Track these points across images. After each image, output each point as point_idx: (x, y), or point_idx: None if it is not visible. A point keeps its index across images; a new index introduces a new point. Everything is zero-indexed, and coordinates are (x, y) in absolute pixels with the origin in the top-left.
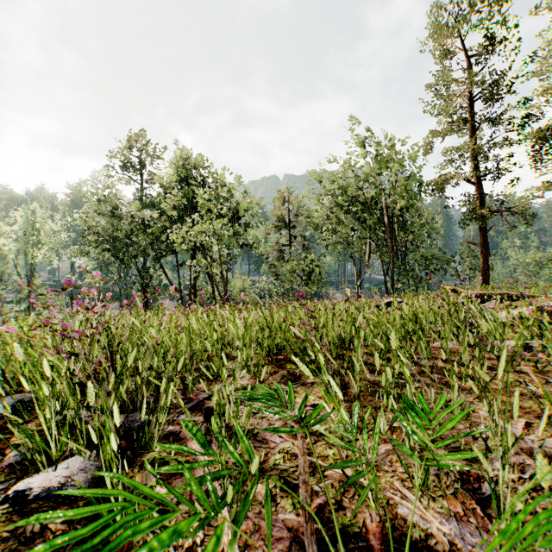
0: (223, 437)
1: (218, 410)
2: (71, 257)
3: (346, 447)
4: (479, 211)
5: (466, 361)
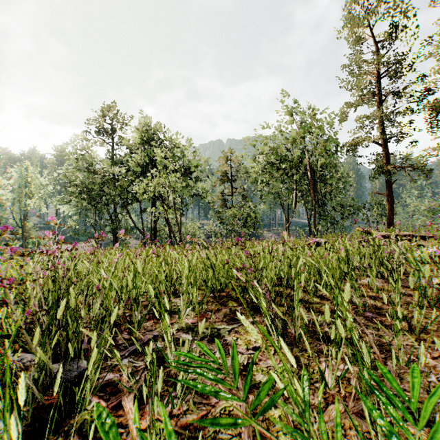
0: (143, 438)
1: (152, 370)
2: (56, 205)
3: (302, 437)
4: (385, 167)
5: (395, 300)
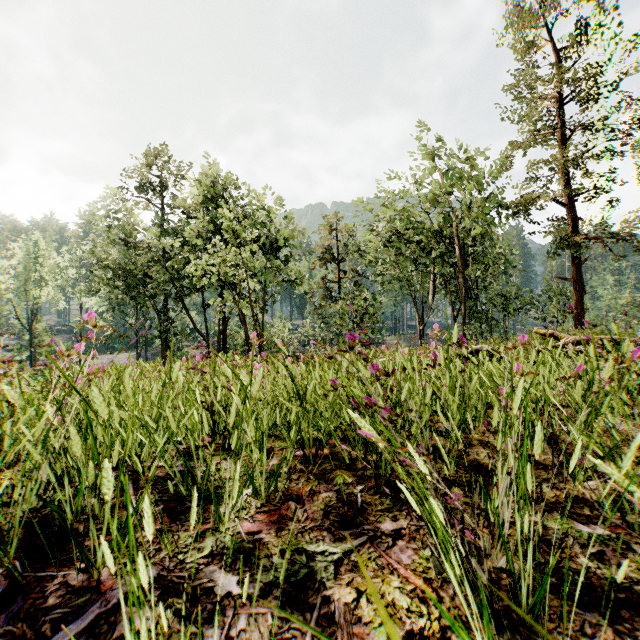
0: None
1: None
2: (80, 297)
3: None
4: (571, 239)
5: None
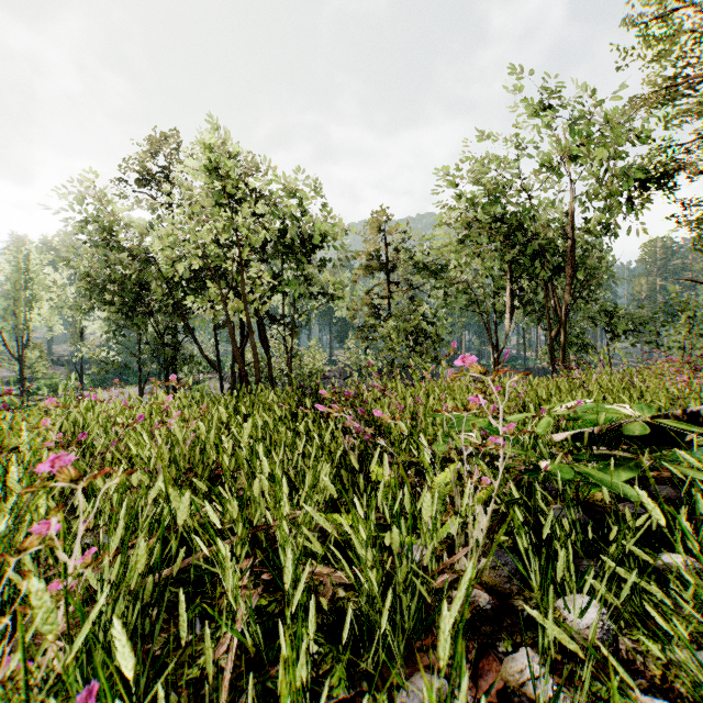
0: None
1: None
2: (80, 320)
3: None
4: None
5: None
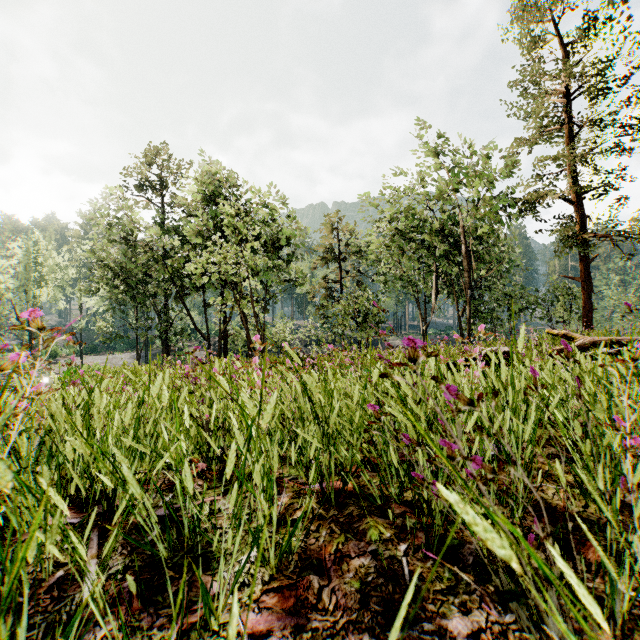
0: None
1: None
2: (80, 297)
3: None
4: (579, 237)
5: None
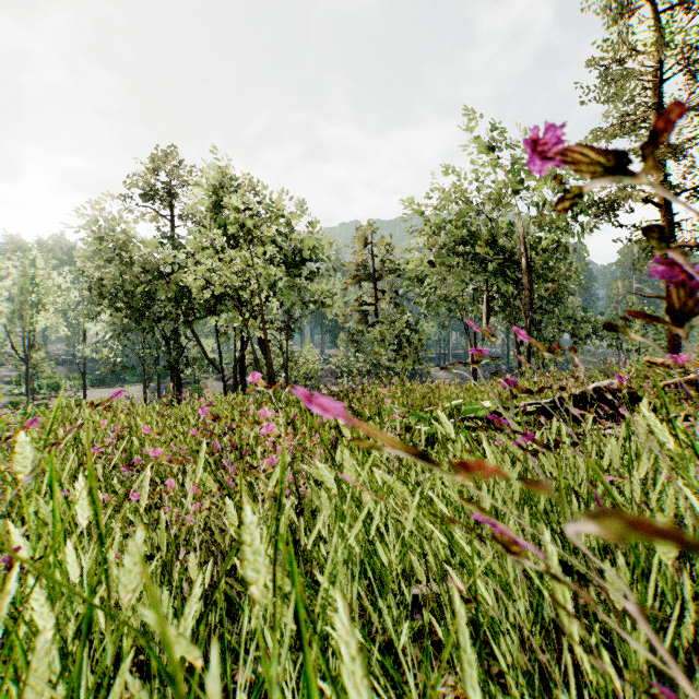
0: None
1: None
2: (83, 322)
3: None
4: None
5: None
